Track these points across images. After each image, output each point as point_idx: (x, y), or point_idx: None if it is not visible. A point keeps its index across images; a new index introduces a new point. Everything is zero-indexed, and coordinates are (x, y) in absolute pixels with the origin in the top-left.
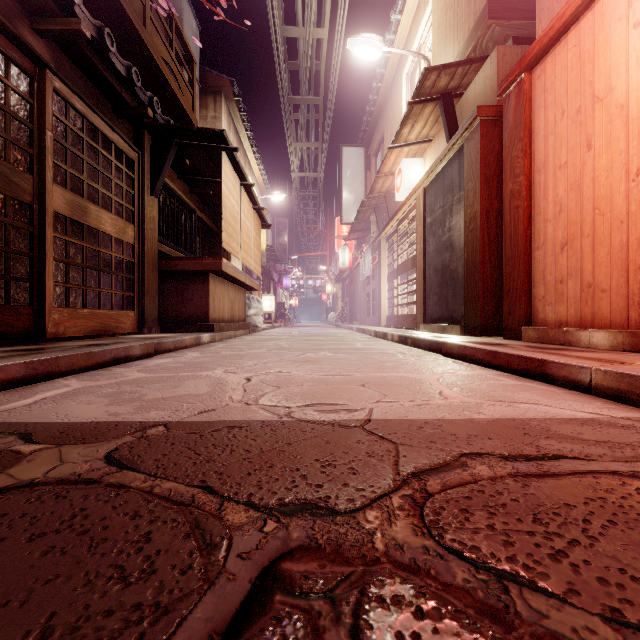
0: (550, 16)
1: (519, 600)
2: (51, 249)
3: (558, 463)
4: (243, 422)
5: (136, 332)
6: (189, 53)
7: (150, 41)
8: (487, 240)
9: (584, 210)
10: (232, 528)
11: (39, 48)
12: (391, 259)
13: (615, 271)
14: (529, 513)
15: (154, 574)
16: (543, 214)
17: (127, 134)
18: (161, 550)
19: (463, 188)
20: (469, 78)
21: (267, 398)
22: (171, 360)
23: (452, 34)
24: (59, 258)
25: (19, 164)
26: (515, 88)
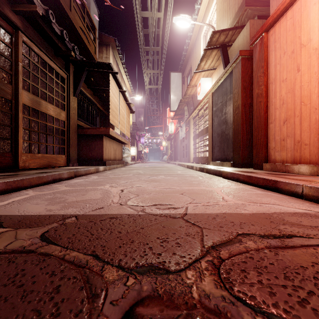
0: (277, 4)
1: None
2: (21, 123)
3: (292, 240)
4: (118, 215)
5: (66, 165)
6: (93, 25)
7: (73, 18)
8: (244, 119)
9: (296, 103)
10: (108, 283)
11: (15, 20)
12: (195, 129)
13: (312, 134)
14: (281, 272)
15: (58, 316)
16: (274, 105)
17: (61, 65)
18: (64, 298)
19: (232, 92)
20: (235, 36)
21: (131, 201)
22: (83, 180)
23: (226, 14)
24: (26, 128)
25: (5, 79)
26: (259, 41)
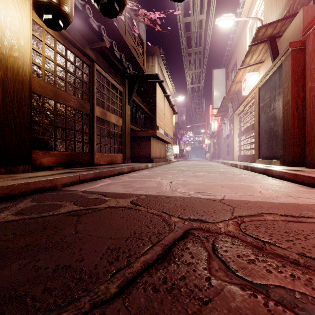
0: None
1: (268, 246)
2: (95, 130)
3: (307, 219)
4: (172, 196)
5: (122, 162)
6: (142, 40)
7: (127, 40)
8: (296, 114)
9: None
10: (174, 222)
11: (92, 55)
12: (240, 125)
13: None
14: (283, 230)
15: (155, 228)
16: None
17: (119, 81)
18: (156, 224)
19: (281, 87)
20: (285, 26)
21: (180, 189)
22: (138, 174)
23: (275, 4)
24: (98, 134)
25: (86, 100)
26: (313, 30)
